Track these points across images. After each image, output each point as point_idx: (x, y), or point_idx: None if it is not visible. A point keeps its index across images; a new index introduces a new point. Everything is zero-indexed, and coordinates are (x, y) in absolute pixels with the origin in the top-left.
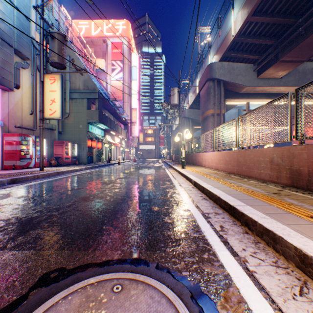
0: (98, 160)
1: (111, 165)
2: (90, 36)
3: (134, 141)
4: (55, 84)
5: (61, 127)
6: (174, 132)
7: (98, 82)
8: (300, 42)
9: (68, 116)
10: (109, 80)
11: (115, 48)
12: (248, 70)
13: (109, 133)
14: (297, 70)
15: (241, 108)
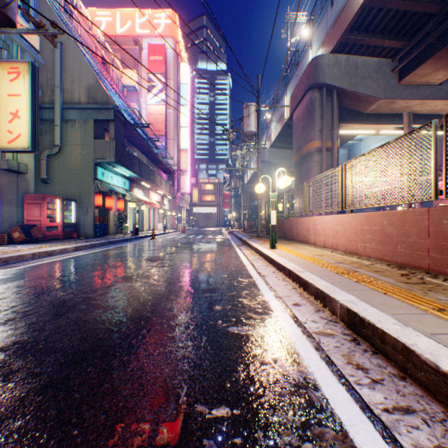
0: (119, 231)
1: (140, 238)
2: (114, 35)
3: (184, 200)
4: (19, 82)
5: (45, 171)
6: (245, 187)
7: (120, 100)
8: None
9: (58, 151)
10: (144, 105)
11: (154, 54)
12: (383, 70)
13: (139, 186)
14: None
15: (353, 147)
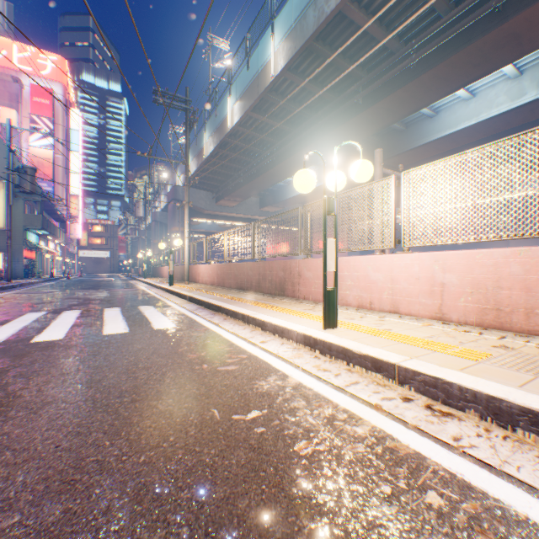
0: (31, 275)
1: (58, 279)
2: None
3: (72, 244)
4: None
5: None
6: (144, 233)
7: None
8: (230, 194)
9: None
10: (25, 144)
11: (39, 96)
12: (209, 197)
13: (43, 238)
14: (245, 202)
15: None
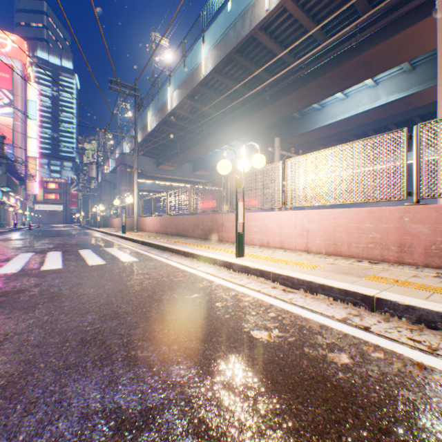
0: None
1: (20, 229)
2: None
3: (30, 199)
4: None
5: None
6: (94, 190)
7: None
8: (169, 161)
9: None
10: None
11: (0, 70)
12: (151, 162)
13: (6, 194)
14: (181, 167)
15: None
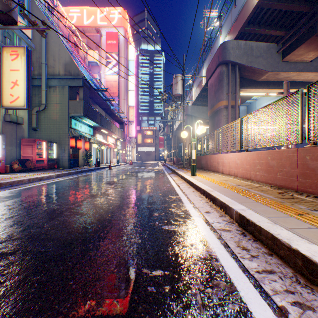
0: (86, 163)
1: (101, 169)
2: (82, 26)
3: (131, 142)
4: (18, 61)
5: (35, 122)
6: (175, 132)
7: (86, 72)
8: None
9: (44, 108)
10: (103, 75)
11: (110, 39)
12: (270, 51)
13: (100, 132)
14: None
15: (250, 104)
